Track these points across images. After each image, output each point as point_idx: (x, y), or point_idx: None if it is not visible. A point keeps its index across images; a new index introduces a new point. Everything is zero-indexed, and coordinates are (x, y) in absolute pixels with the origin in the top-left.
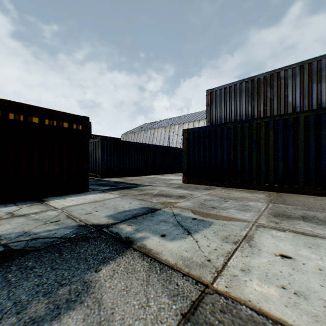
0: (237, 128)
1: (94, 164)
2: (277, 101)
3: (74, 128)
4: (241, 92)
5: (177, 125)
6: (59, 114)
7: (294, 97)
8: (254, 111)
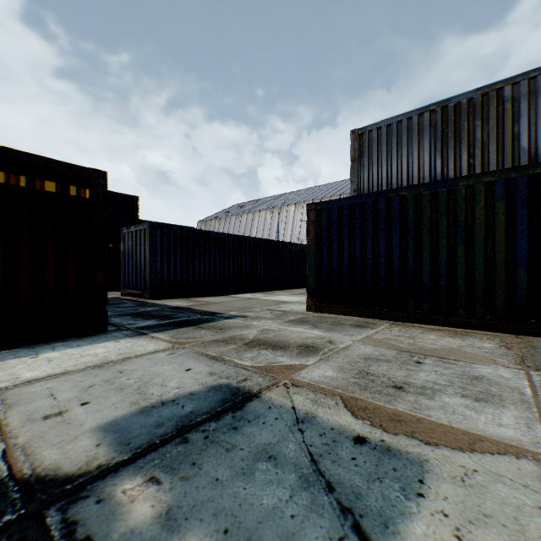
0: (422, 199)
1: (138, 273)
2: (496, 147)
3: (71, 195)
4: (421, 133)
5: (292, 205)
6: (33, 162)
7: (533, 136)
8: (448, 168)
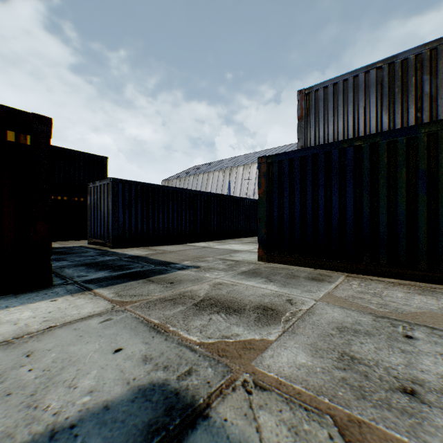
0: (379, 148)
1: (102, 223)
2: None
3: (8, 140)
4: (367, 90)
5: (240, 166)
6: None
7: None
8: (395, 122)
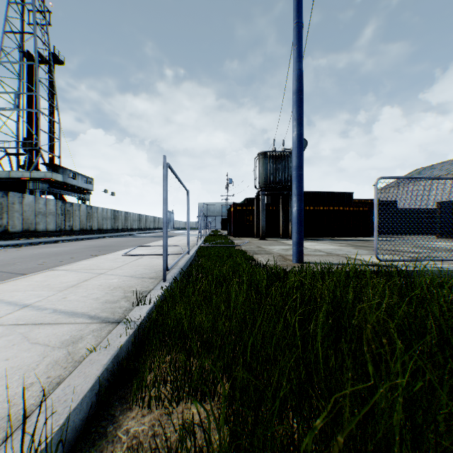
0: None
1: None
2: None
3: (363, 210)
4: None
5: None
6: (358, 205)
7: None
8: None
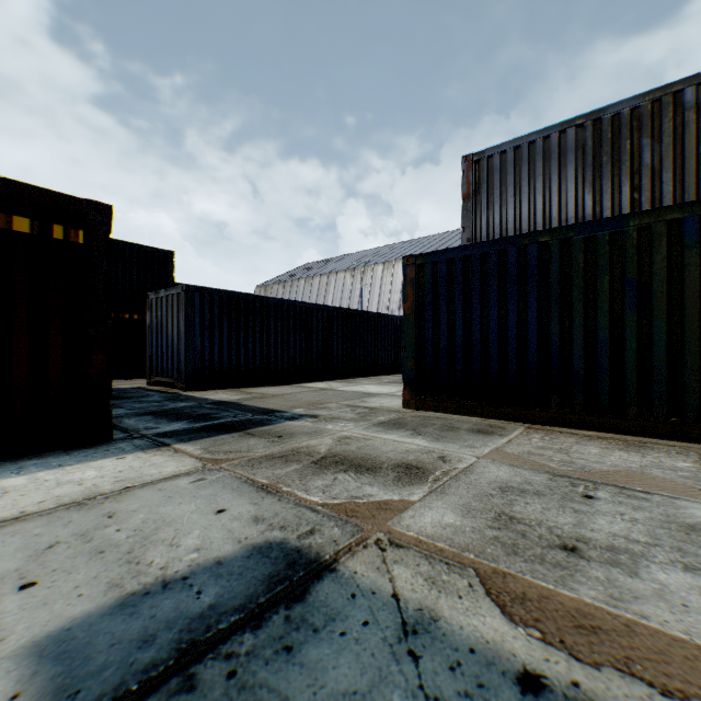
0: (572, 246)
1: (169, 354)
2: (673, 175)
3: (55, 238)
4: (563, 157)
5: (379, 264)
6: None
7: None
8: (602, 206)
